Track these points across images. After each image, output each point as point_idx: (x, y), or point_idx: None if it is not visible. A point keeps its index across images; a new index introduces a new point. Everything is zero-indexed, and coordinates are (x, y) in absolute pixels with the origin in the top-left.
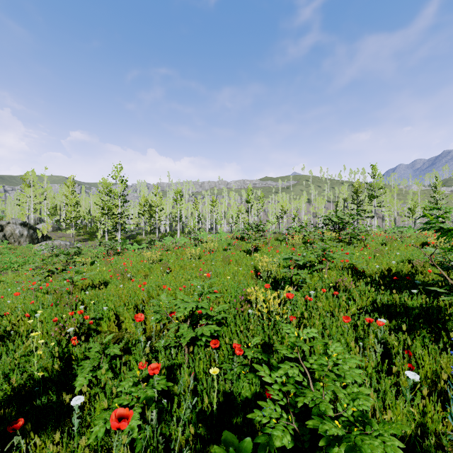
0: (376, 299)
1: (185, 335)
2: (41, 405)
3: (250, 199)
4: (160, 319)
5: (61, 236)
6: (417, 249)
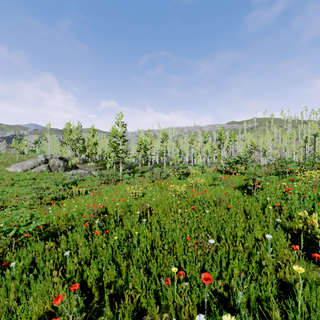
0: None
1: None
2: None
3: (222, 138)
4: None
5: (86, 166)
6: None
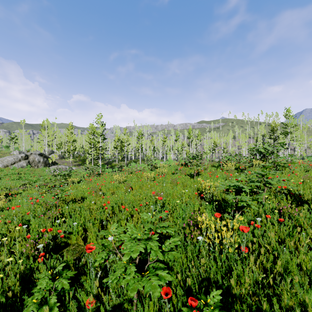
0: None
1: (130, 285)
2: None
3: (190, 136)
4: (106, 258)
5: (64, 162)
6: None
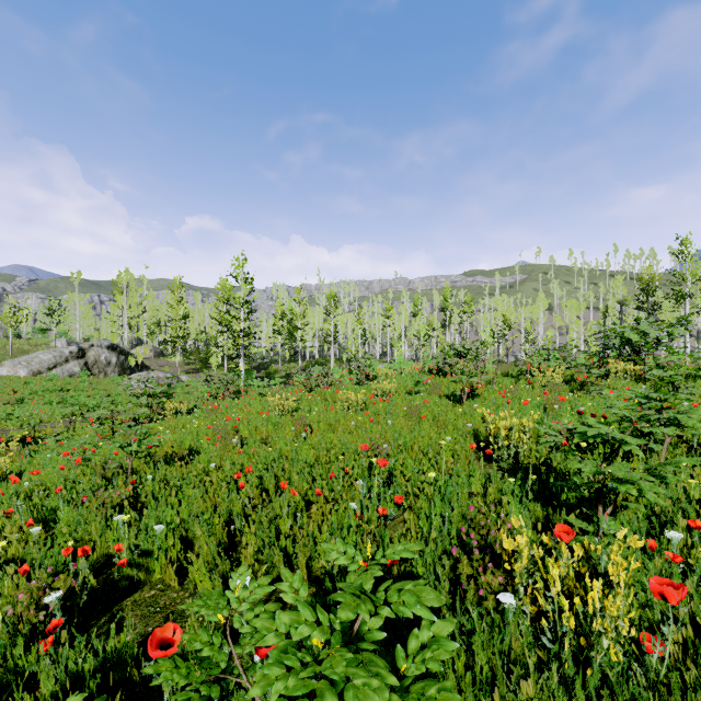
0: None
1: None
2: None
3: (448, 306)
4: None
5: (163, 364)
6: None
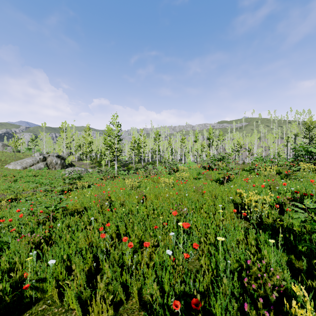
0: None
1: None
2: None
3: (211, 137)
4: None
5: (81, 164)
6: None
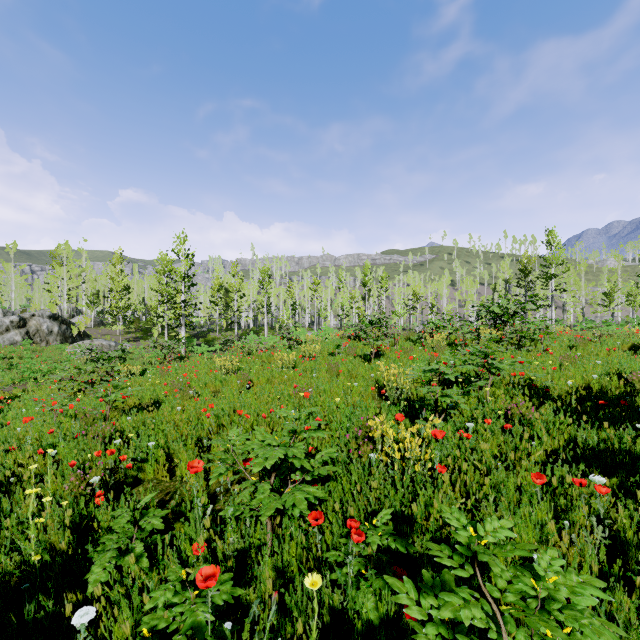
0: (576, 438)
1: (265, 504)
2: (27, 618)
3: (367, 282)
4: (225, 474)
5: (104, 333)
6: (628, 355)
